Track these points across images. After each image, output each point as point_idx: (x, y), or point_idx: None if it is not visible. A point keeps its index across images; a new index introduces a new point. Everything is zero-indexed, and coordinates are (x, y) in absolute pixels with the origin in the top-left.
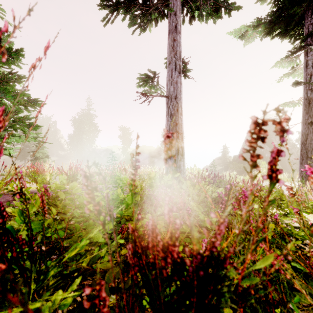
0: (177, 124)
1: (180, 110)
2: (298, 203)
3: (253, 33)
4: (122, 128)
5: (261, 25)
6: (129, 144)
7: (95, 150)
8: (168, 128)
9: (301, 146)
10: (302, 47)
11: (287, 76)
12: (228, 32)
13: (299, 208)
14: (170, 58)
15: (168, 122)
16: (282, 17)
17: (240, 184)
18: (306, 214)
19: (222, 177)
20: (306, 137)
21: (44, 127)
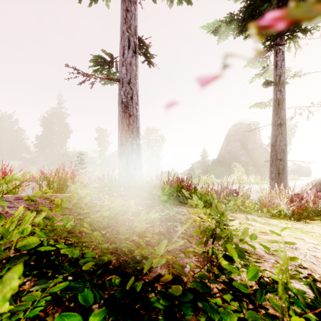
0: (131, 116)
1: (135, 99)
2: (267, 207)
3: (226, 30)
4: (98, 129)
5: (234, 22)
6: (106, 147)
7: (67, 153)
8: (120, 120)
9: (272, 148)
10: (272, 46)
11: (259, 77)
12: (202, 26)
13: (254, 236)
14: (122, 32)
15: (120, 113)
16: (254, 15)
17: (202, 189)
18: (274, 221)
19: (200, 181)
20: (276, 138)
21: (4, 126)
